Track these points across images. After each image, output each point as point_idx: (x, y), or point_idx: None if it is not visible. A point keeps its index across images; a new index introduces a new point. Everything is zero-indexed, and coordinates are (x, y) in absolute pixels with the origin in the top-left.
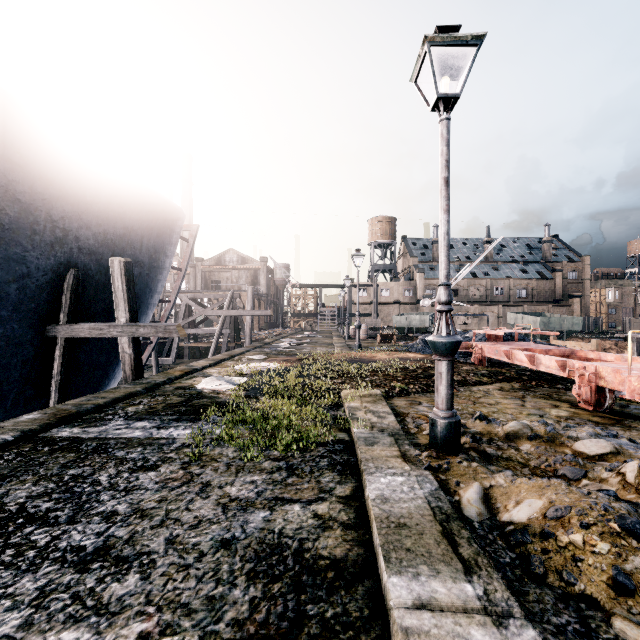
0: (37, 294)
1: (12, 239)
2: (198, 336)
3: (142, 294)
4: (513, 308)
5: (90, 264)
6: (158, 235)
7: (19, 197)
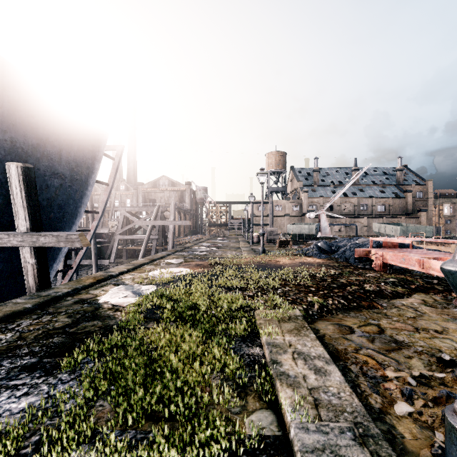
0: None
1: None
2: (136, 241)
3: (65, 205)
4: (375, 219)
5: None
6: (79, 149)
7: None
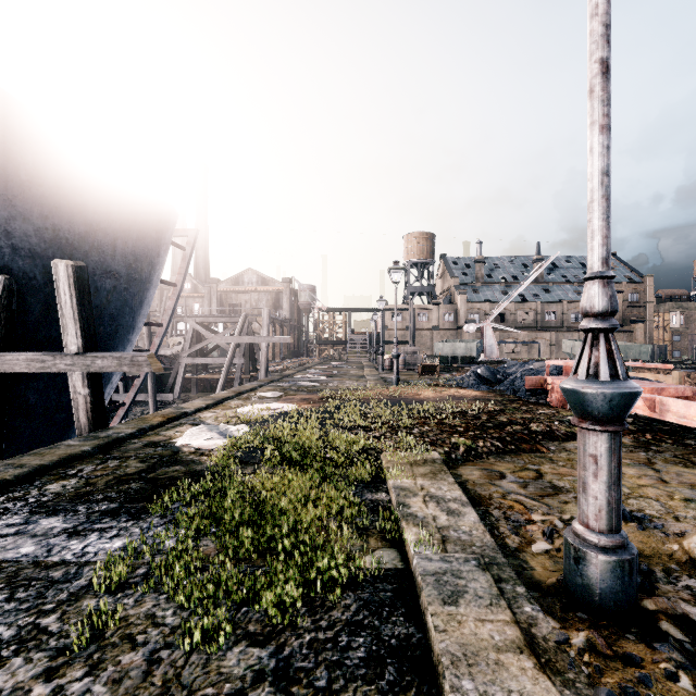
0: None
1: None
2: (210, 366)
3: (119, 314)
4: (567, 335)
5: (34, 271)
6: (139, 238)
7: None
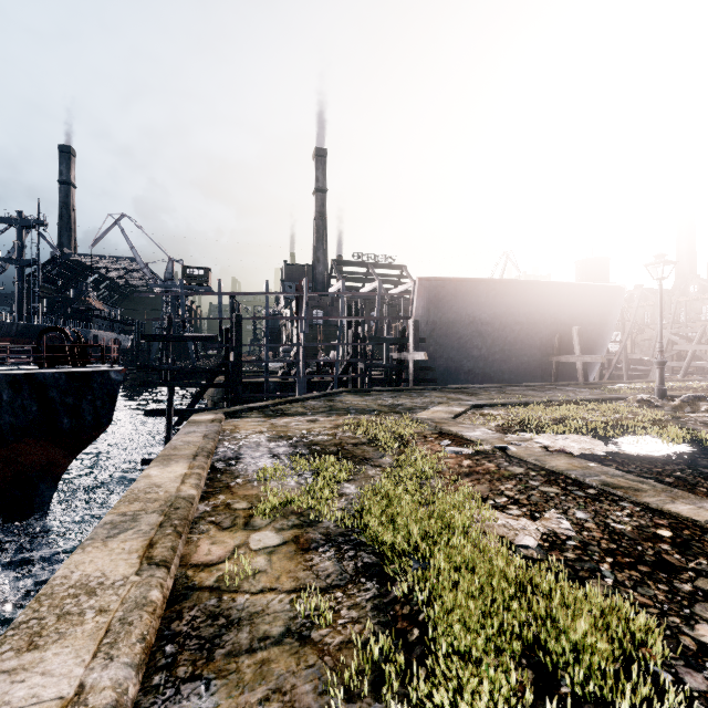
0: (545, 344)
1: (538, 326)
2: (700, 371)
3: (596, 340)
4: None
5: (566, 329)
6: (604, 306)
7: (539, 312)
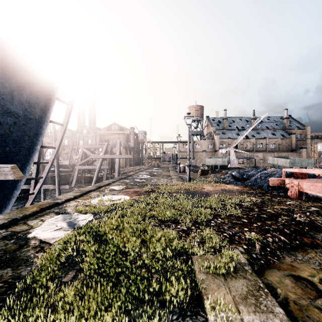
0: None
1: None
2: (93, 170)
3: (21, 140)
4: (269, 154)
5: None
6: (32, 92)
7: None
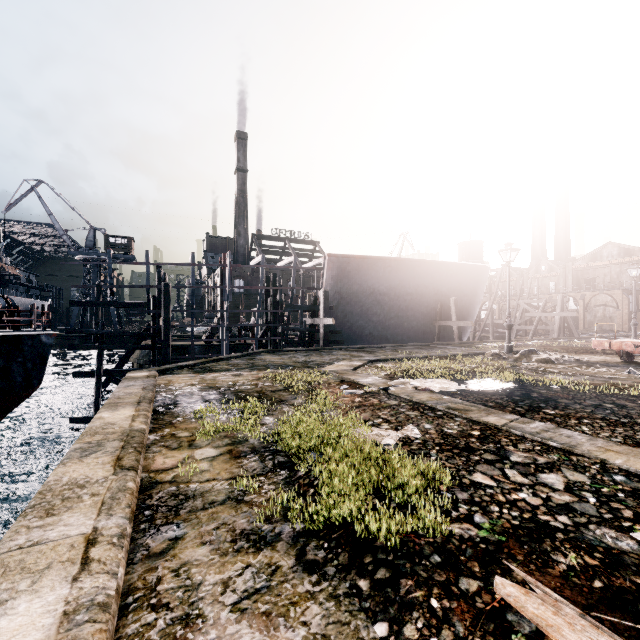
0: (430, 311)
1: (424, 297)
2: (546, 333)
3: (469, 308)
4: None
5: (446, 299)
6: (474, 281)
7: (425, 285)
